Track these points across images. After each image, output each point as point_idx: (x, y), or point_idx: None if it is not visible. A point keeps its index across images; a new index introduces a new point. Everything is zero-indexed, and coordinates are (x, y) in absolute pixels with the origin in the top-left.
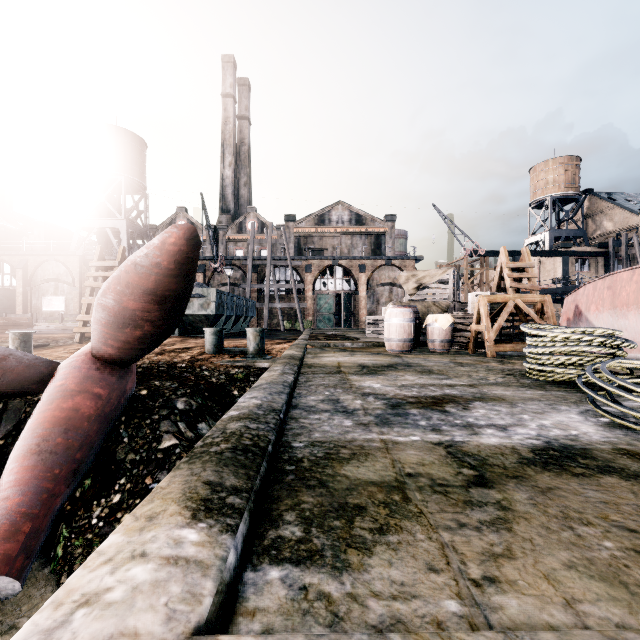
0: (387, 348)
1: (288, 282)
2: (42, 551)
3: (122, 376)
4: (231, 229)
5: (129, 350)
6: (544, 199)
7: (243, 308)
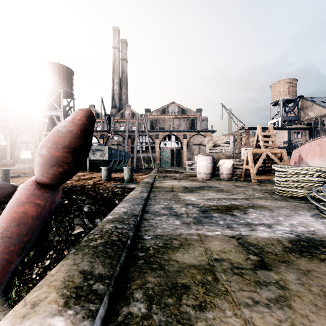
0: (198, 177)
1: (146, 143)
2: (4, 293)
3: (53, 193)
4: (117, 116)
5: (56, 179)
6: (278, 101)
7: (123, 156)
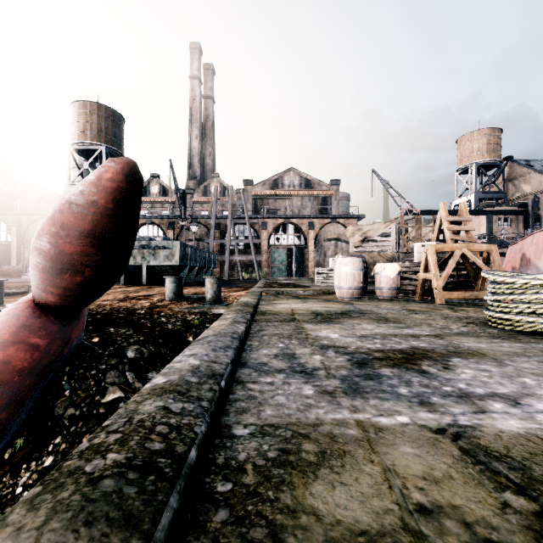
0: (337, 295)
1: (246, 238)
2: None
3: (66, 324)
4: (197, 192)
5: (71, 297)
6: (469, 165)
7: (206, 260)
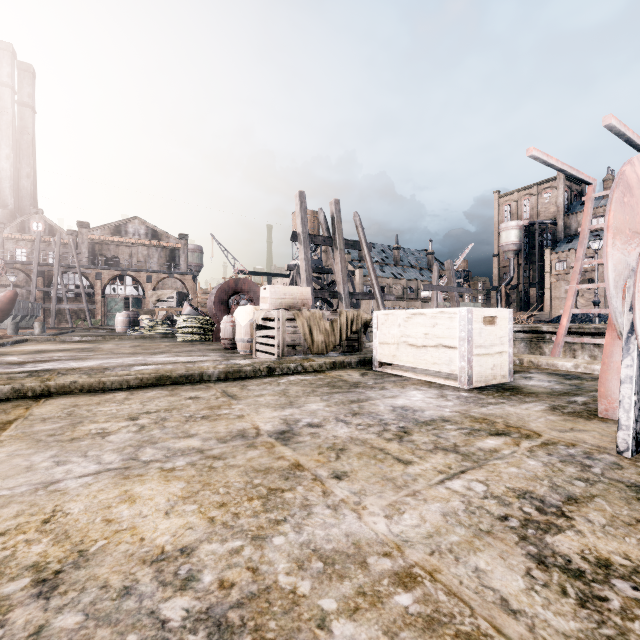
0: (116, 330)
1: (79, 285)
2: None
3: None
4: (10, 227)
5: None
6: None
7: (29, 309)
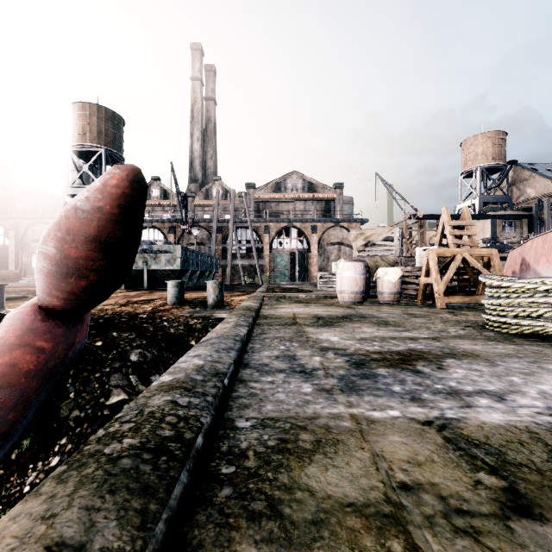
0: (339, 300)
1: (249, 242)
2: None
3: (70, 328)
4: (199, 196)
5: (76, 301)
6: (474, 169)
7: (207, 264)
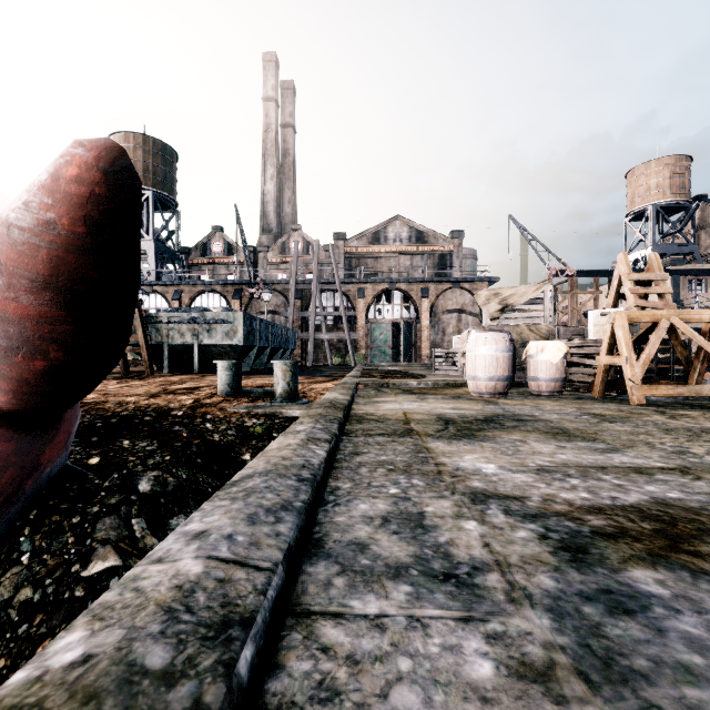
0: (471, 389)
1: (337, 310)
2: None
3: (32, 440)
4: (273, 250)
5: (33, 395)
6: (645, 208)
7: (281, 338)
